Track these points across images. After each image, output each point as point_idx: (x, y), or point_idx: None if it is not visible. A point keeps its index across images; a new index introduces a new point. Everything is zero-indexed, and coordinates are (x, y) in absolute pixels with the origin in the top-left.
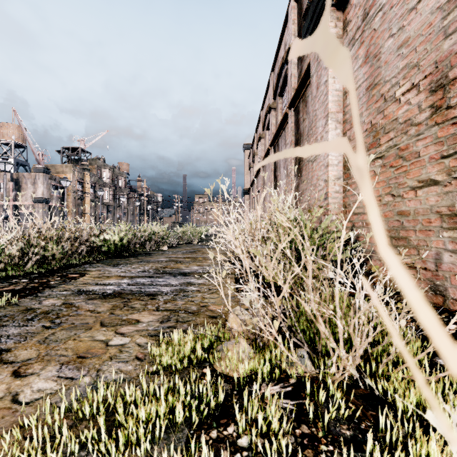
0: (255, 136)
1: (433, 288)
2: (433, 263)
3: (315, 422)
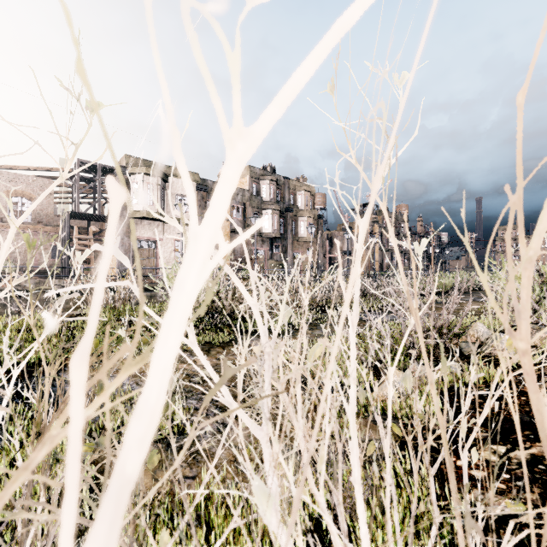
0: None
1: None
2: None
3: None
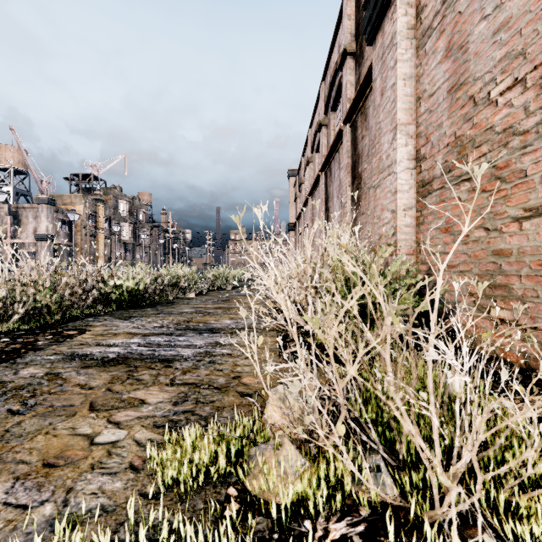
0: (302, 160)
1: None
2: None
3: None
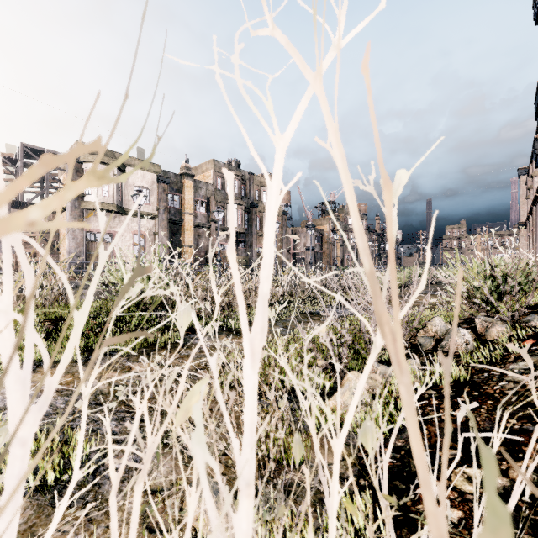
0: (529, 168)
1: None
2: None
3: None
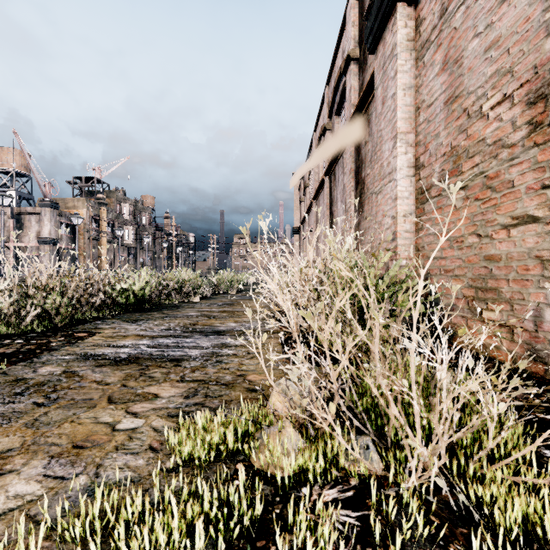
0: None
1: (532, 353)
2: (532, 321)
3: (386, 545)
